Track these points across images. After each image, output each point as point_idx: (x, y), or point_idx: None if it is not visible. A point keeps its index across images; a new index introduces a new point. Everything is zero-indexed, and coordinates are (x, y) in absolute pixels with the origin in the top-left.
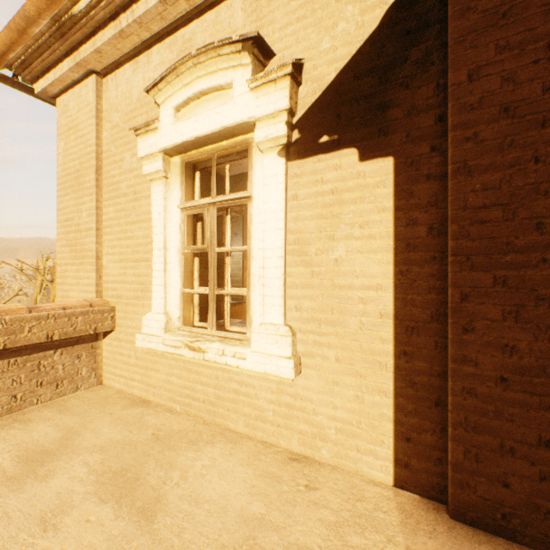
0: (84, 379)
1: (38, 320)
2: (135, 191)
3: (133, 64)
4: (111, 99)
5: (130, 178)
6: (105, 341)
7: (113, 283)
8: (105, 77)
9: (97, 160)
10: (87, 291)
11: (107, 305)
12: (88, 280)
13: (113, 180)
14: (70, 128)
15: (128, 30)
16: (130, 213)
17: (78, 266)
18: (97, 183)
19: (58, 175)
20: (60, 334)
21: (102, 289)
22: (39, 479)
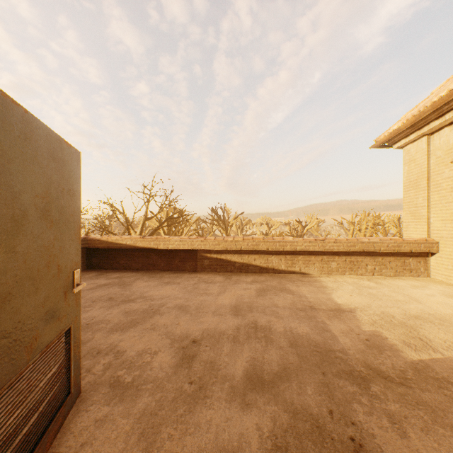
0: (421, 272)
1: (406, 243)
2: (451, 187)
3: (449, 127)
4: (435, 144)
5: (447, 181)
6: (431, 258)
7: (436, 230)
8: (431, 135)
9: (427, 174)
10: (421, 234)
11: (433, 241)
12: (421, 229)
13: (436, 182)
14: (411, 161)
15: (448, 119)
16: (447, 198)
17: (415, 223)
18: (427, 185)
19: (403, 182)
20: (414, 250)
21: (429, 233)
22: (420, 289)
